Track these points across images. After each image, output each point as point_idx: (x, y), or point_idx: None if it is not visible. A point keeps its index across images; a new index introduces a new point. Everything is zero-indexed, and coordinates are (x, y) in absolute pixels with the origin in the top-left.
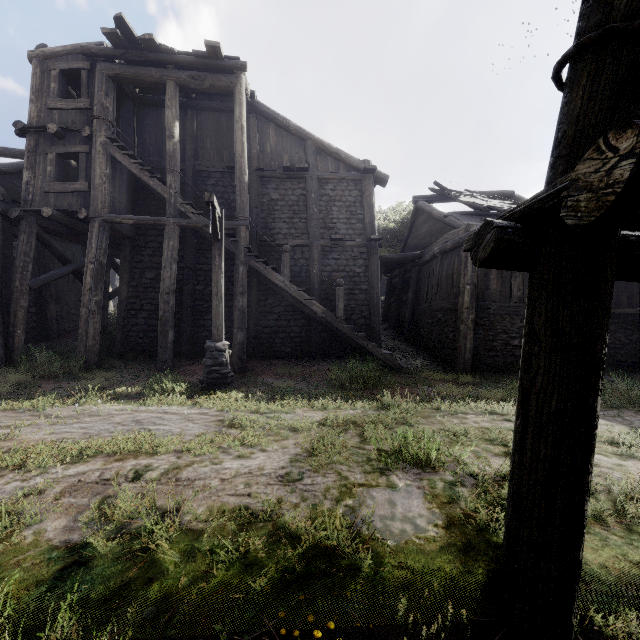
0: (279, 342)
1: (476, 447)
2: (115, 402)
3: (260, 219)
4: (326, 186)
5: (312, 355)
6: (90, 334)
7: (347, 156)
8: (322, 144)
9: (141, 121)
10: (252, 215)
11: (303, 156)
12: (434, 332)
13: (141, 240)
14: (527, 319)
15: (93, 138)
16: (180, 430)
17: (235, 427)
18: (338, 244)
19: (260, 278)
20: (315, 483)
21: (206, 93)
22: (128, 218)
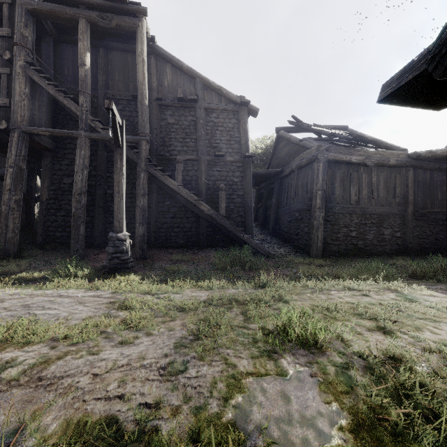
0: (174, 235)
1: (350, 322)
2: (12, 287)
3: (159, 138)
4: (211, 114)
5: (200, 245)
6: (9, 228)
7: (227, 92)
8: (208, 82)
9: (60, 55)
10: (153, 135)
11: (193, 90)
12: (292, 227)
13: (60, 152)
14: None
15: (13, 61)
16: (67, 314)
17: (125, 309)
18: (220, 159)
19: (159, 185)
20: (200, 376)
21: (115, 35)
22: (44, 130)
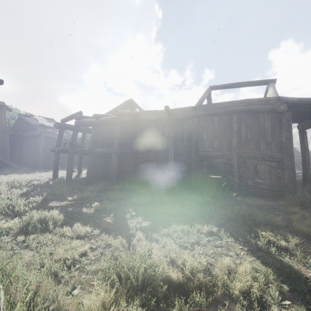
0: None
1: (48, 174)
2: None
3: None
4: None
5: None
6: None
7: None
8: None
9: None
10: None
11: None
12: (30, 159)
13: None
14: (54, 156)
15: None
16: None
17: None
18: None
19: None
20: (28, 176)
21: None
22: None
